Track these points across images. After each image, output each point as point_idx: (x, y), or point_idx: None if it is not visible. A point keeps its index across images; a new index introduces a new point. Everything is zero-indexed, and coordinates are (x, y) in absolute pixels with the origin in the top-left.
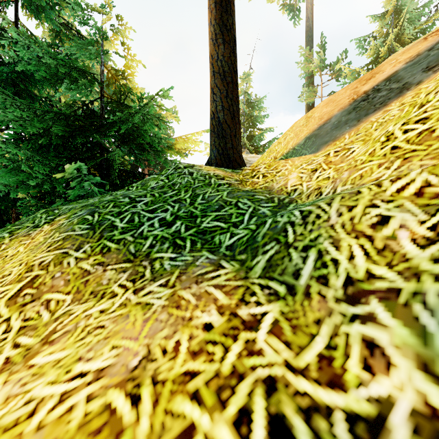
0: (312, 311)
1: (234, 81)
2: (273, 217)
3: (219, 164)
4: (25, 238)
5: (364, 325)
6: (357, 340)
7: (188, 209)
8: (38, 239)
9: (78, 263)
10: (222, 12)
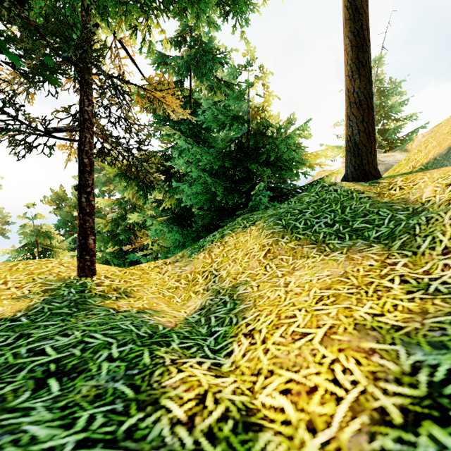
0: (424, 260)
1: (370, 106)
2: (406, 220)
3: (355, 179)
4: (244, 233)
5: (445, 260)
6: (441, 265)
7: (341, 216)
8: (254, 233)
9: (286, 244)
10: (358, 52)
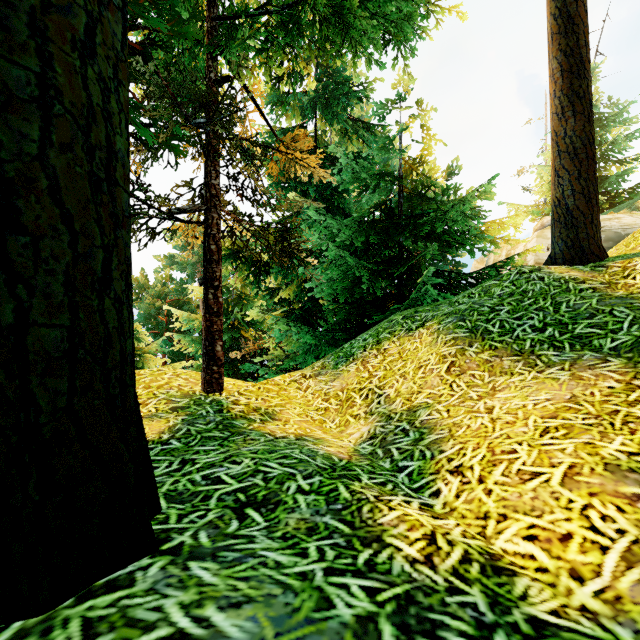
0: None
1: (590, 155)
2: None
3: (567, 260)
4: (411, 338)
5: None
6: None
7: (554, 317)
8: (427, 339)
9: (477, 355)
10: (572, 79)
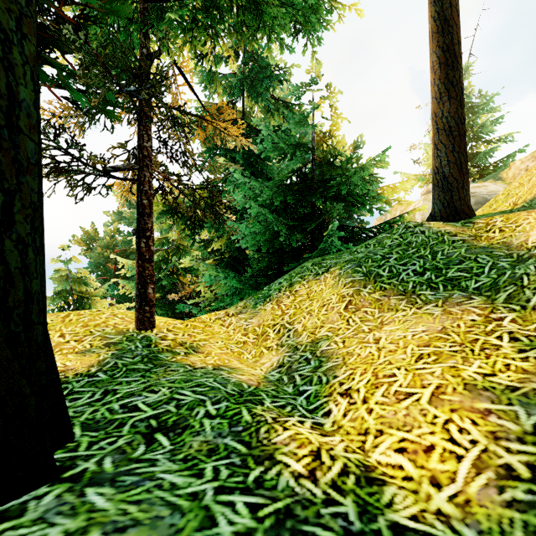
0: (535, 315)
1: (462, 133)
2: (511, 269)
3: (444, 217)
4: (318, 281)
5: None
6: None
7: (432, 263)
8: (330, 282)
9: (370, 295)
10: (447, 70)
